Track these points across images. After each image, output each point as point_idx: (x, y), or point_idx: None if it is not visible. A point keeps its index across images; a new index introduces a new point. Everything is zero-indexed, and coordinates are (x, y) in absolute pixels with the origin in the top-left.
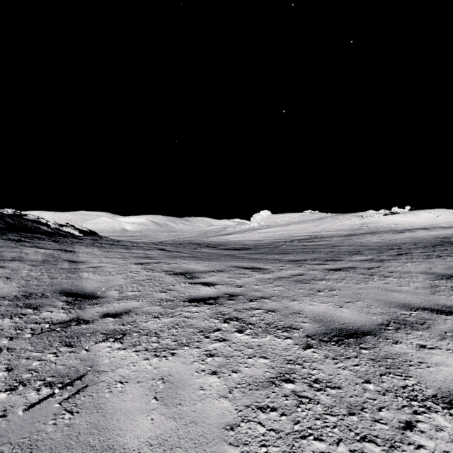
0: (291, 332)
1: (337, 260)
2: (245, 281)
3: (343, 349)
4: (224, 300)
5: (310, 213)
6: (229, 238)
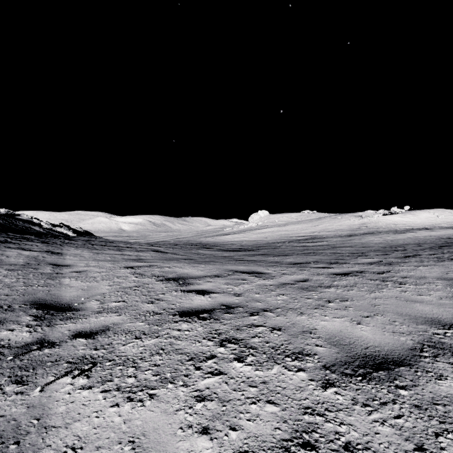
0: (303, 360)
1: (341, 262)
2: (244, 288)
3: (374, 388)
4: (221, 313)
5: (308, 213)
6: (227, 238)
